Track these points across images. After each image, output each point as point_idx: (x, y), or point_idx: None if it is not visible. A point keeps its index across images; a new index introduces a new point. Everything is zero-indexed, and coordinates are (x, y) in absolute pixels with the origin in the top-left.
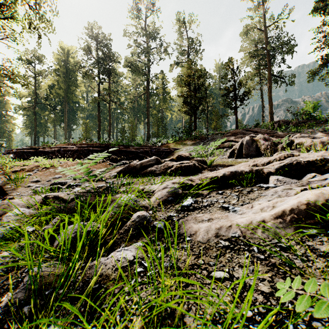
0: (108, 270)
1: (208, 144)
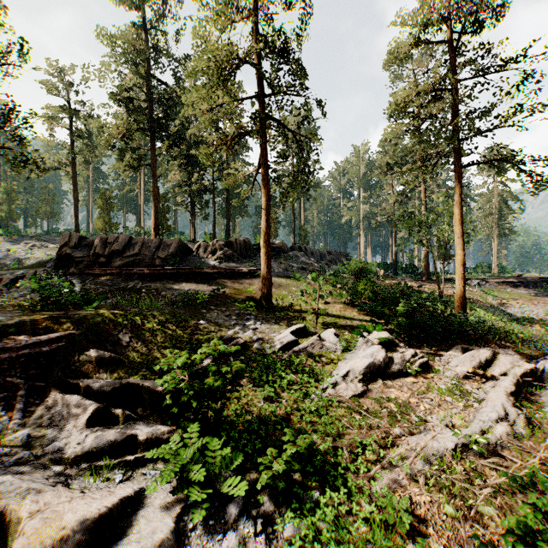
0: (2, 252)
1: (19, 243)
